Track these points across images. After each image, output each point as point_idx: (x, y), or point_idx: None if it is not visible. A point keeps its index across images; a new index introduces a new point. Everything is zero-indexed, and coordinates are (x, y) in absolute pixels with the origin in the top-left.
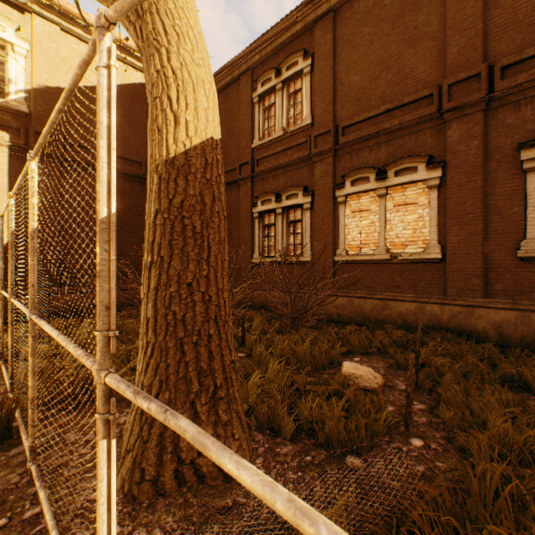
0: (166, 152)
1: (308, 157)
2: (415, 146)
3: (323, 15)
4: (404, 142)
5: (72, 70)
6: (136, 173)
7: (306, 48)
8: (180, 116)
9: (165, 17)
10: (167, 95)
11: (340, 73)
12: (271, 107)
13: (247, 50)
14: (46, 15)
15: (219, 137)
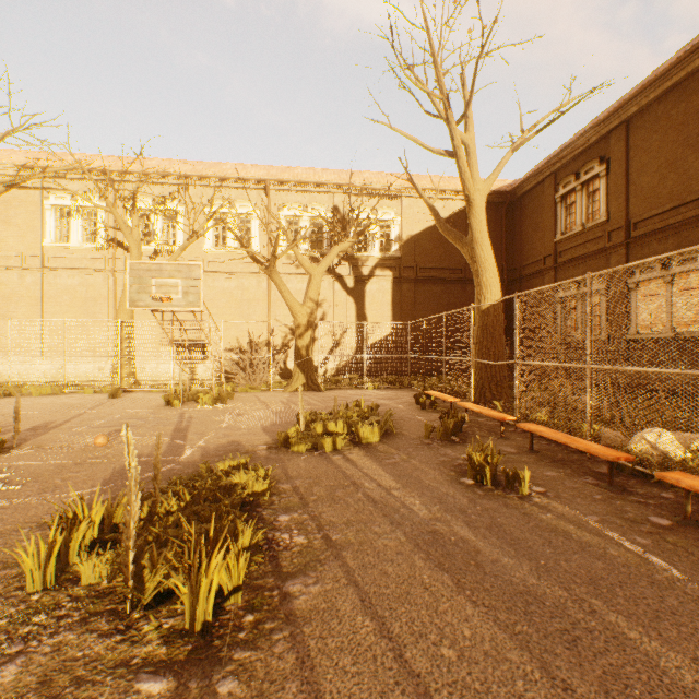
0: (481, 308)
1: (602, 250)
2: (698, 238)
3: (615, 127)
4: (687, 235)
5: (420, 221)
6: (457, 277)
7: (602, 153)
8: (485, 297)
9: (480, 264)
10: (481, 291)
11: (632, 175)
12: (572, 204)
13: (547, 165)
14: (408, 196)
15: (499, 299)
